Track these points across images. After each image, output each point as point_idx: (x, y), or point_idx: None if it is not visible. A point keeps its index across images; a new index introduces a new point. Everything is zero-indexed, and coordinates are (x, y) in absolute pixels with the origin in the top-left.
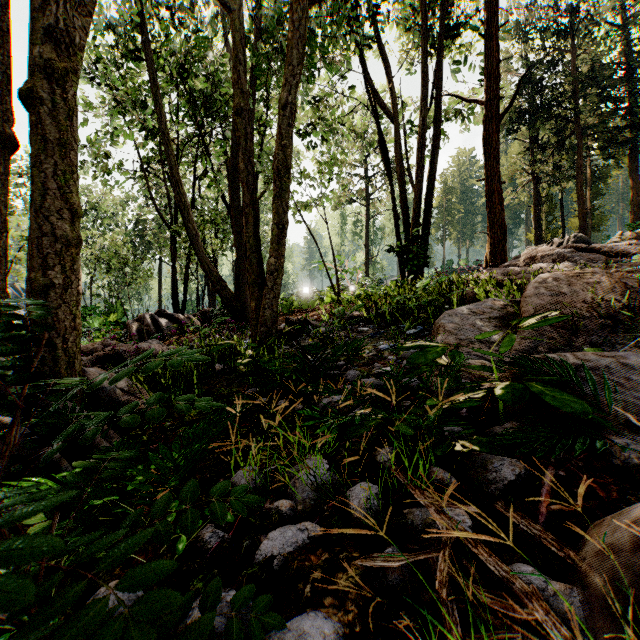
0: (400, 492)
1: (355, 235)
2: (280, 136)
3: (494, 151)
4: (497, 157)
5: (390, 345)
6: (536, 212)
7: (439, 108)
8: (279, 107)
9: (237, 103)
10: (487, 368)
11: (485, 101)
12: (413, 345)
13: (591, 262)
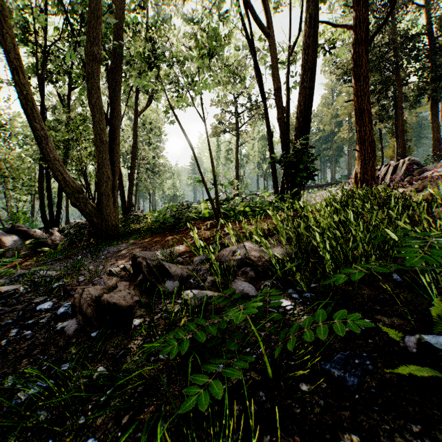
0: None
1: (227, 160)
2: None
3: (364, 72)
4: (367, 78)
5: None
6: None
7: (318, 21)
8: None
9: None
10: None
11: (355, 24)
12: None
13: None
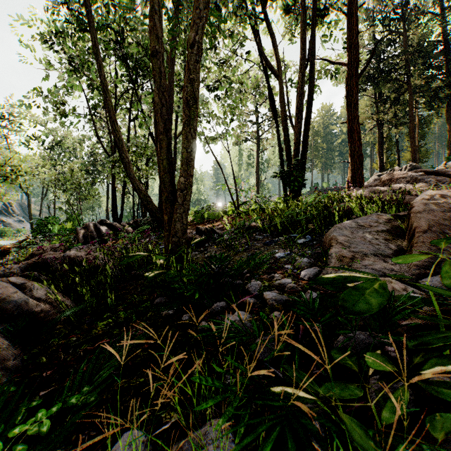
0: None
1: (249, 165)
2: (189, 70)
3: (354, 100)
4: (356, 105)
5: (285, 254)
6: (380, 148)
7: (313, 67)
8: (188, 45)
9: (153, 45)
10: (420, 300)
11: (347, 63)
12: (338, 275)
13: (439, 183)
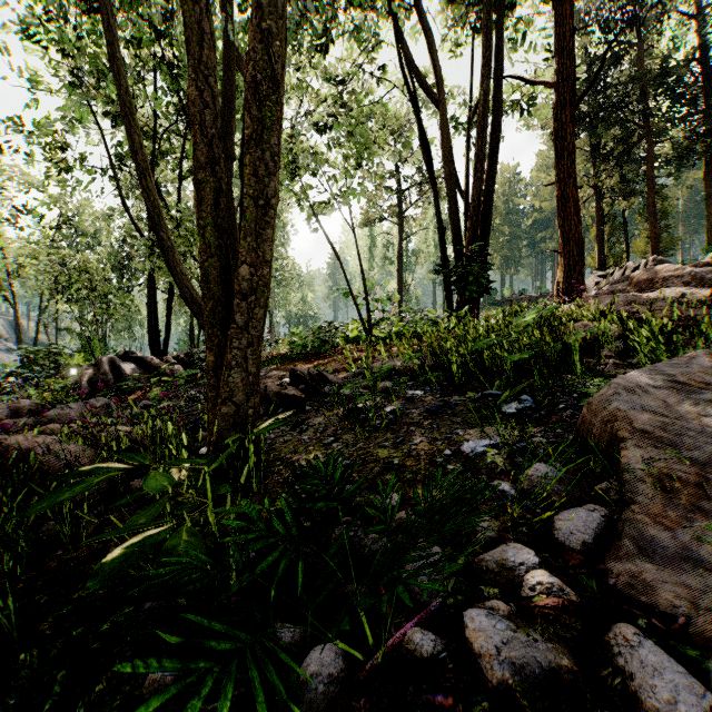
0: None
1: (385, 260)
2: (258, 11)
3: (569, 146)
4: (573, 154)
5: (486, 445)
6: (600, 232)
7: (501, 86)
8: None
9: None
10: None
11: (557, 82)
12: None
13: None
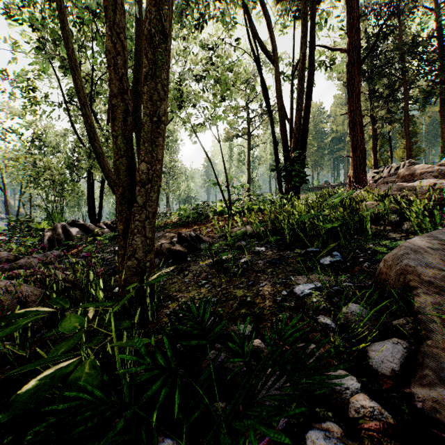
0: None
1: (240, 162)
2: None
3: (356, 89)
4: (359, 94)
5: (311, 288)
6: (374, 145)
7: (314, 50)
8: None
9: None
10: None
11: (349, 48)
12: None
13: None
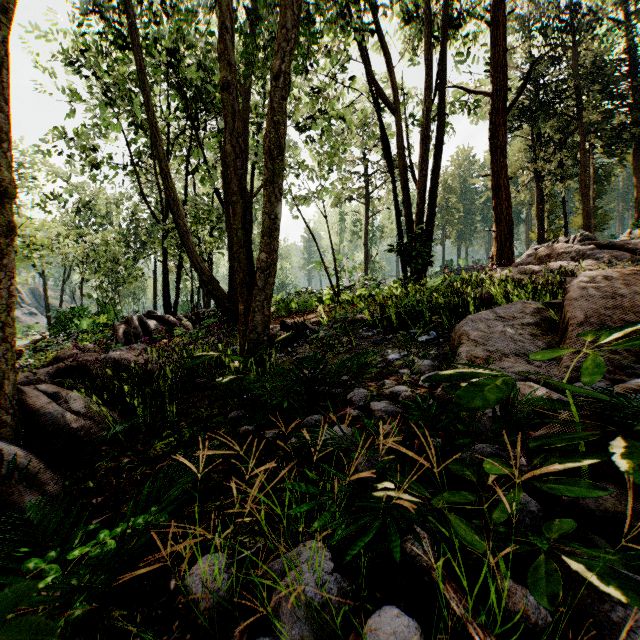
0: (455, 633)
1: (354, 234)
2: (272, 110)
3: (501, 145)
4: (504, 151)
5: (401, 355)
6: (539, 211)
7: (444, 99)
8: (271, 77)
9: (223, 76)
10: (557, 403)
11: (491, 92)
12: (456, 372)
13: (614, 260)
